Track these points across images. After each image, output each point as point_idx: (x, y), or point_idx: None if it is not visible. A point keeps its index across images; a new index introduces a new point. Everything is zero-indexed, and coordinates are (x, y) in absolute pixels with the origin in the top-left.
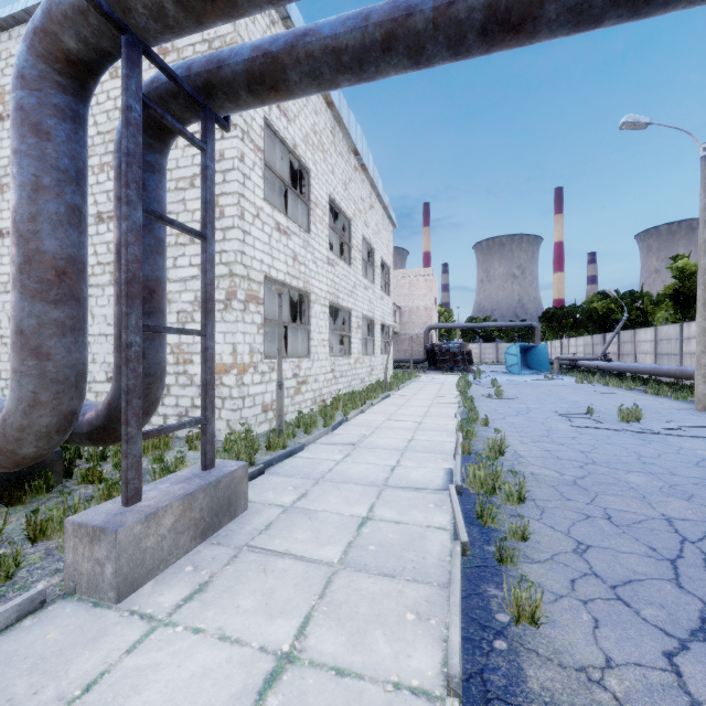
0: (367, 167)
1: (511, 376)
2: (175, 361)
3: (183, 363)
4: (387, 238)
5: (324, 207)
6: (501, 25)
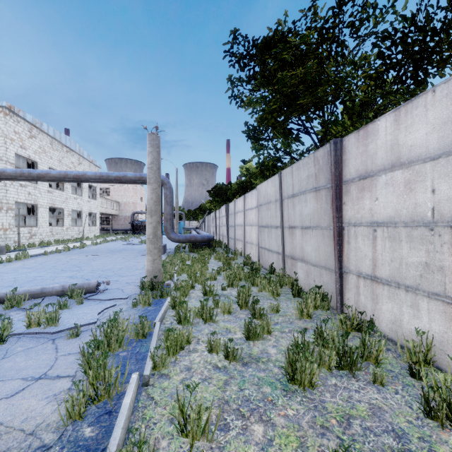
0: (75, 150)
1: None
2: None
3: None
4: None
5: None
6: (50, 181)
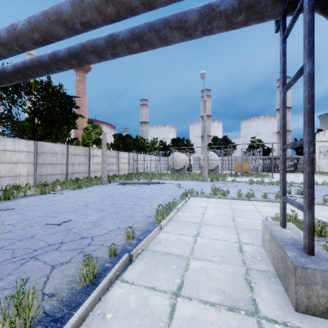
0: None
1: None
2: None
3: None
4: None
5: None
6: (120, 20)
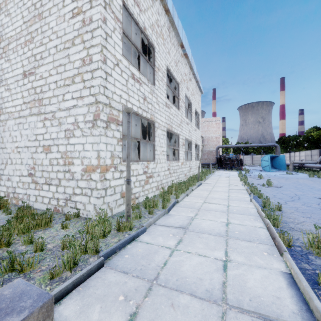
0: (188, 55)
1: (265, 172)
2: (64, 163)
3: (68, 164)
4: (198, 99)
5: (164, 72)
6: None
